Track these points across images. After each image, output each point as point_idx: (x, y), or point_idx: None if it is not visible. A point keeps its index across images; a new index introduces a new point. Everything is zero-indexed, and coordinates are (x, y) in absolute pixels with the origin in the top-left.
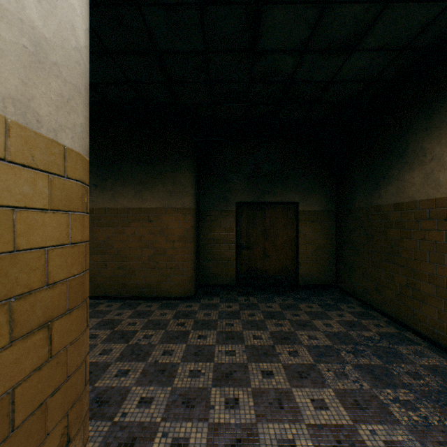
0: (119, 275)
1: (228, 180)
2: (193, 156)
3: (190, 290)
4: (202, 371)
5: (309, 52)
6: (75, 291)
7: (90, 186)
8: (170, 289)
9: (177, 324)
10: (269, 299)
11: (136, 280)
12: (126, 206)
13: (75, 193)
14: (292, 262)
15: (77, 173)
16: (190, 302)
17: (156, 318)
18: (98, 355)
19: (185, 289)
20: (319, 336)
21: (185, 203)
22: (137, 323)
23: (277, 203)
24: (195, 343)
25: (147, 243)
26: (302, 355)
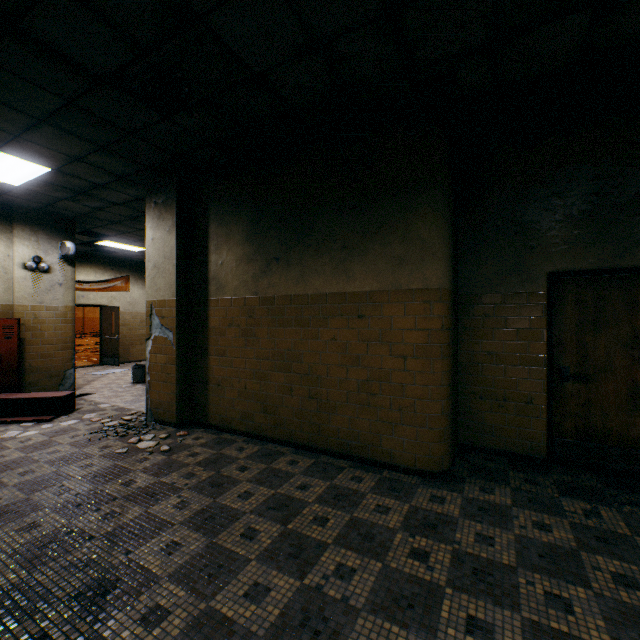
0: (310, 409)
1: (525, 225)
2: (446, 179)
3: (438, 460)
4: None
5: None
6: None
7: (270, 261)
8: (396, 450)
9: (409, 550)
10: None
11: (336, 422)
12: (320, 290)
13: None
14: None
15: None
16: (439, 486)
17: (367, 516)
18: (241, 599)
19: (428, 456)
20: None
21: (428, 279)
22: (330, 520)
23: None
24: None
25: (355, 357)
26: None
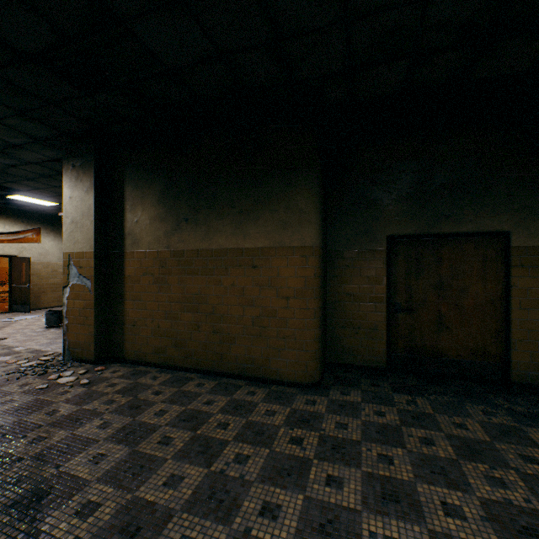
0: (214, 342)
1: (372, 201)
2: (317, 165)
3: (312, 374)
4: None
5: None
6: None
7: (180, 221)
8: (282, 369)
9: (289, 439)
10: (456, 407)
11: (235, 351)
12: (222, 246)
13: None
14: (495, 340)
15: None
16: (312, 393)
17: (259, 419)
18: (161, 487)
19: (304, 372)
20: None
21: (304, 239)
22: (230, 424)
23: (464, 235)
24: (320, 497)
25: (250, 299)
26: None
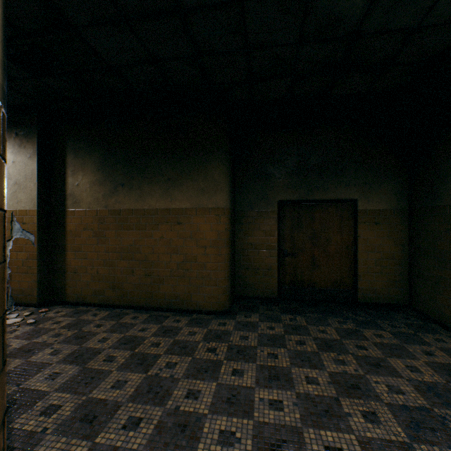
0: (146, 283)
1: (268, 175)
2: (228, 147)
3: (224, 304)
4: (237, 434)
5: None
6: None
7: (117, 186)
8: (201, 301)
9: (206, 349)
10: (321, 320)
11: (164, 289)
12: (153, 206)
13: None
14: (348, 274)
15: None
16: (223, 318)
17: (183, 338)
18: (109, 389)
19: (218, 302)
20: (405, 389)
21: (218, 202)
22: (161, 343)
23: (329, 201)
24: (228, 383)
25: (176, 248)
26: (384, 423)
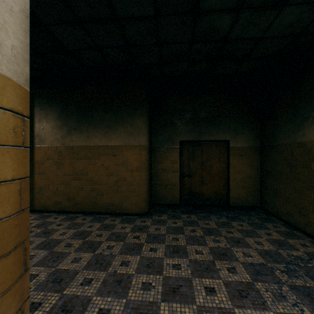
0: (92, 196)
1: (173, 124)
2: (147, 105)
3: (144, 209)
4: (153, 284)
5: (244, 10)
6: (1, 238)
7: (71, 130)
8: (129, 207)
9: (133, 237)
10: (207, 217)
11: (104, 200)
12: (96, 144)
13: (1, 123)
14: (224, 188)
15: (5, 100)
16: (144, 217)
17: (118, 230)
18: (70, 263)
19: (140, 207)
20: (253, 254)
21: (140, 141)
22: (103, 234)
23: (212, 141)
24: (147, 256)
25: (112, 172)
26: (239, 273)
